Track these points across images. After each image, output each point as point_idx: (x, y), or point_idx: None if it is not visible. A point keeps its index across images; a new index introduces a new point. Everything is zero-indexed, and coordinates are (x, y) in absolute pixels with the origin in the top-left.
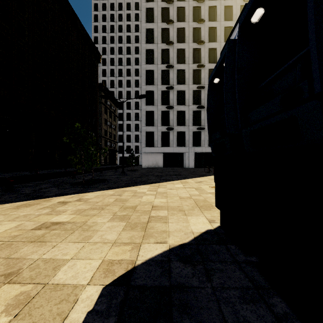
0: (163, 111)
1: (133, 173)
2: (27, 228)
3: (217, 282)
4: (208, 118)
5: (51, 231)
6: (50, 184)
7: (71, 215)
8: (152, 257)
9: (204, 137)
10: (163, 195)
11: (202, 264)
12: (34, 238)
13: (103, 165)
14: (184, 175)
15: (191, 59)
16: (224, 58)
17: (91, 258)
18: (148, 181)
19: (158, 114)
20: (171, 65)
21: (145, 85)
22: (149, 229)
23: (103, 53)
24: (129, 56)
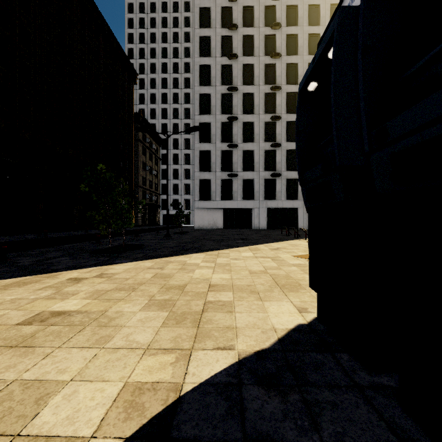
0: (224, 150)
1: (182, 236)
2: (10, 322)
3: (331, 431)
4: (298, 148)
5: (48, 328)
6: (62, 252)
7: (84, 299)
8: (210, 376)
9: (280, 186)
10: (225, 268)
11: (298, 392)
12: (17, 341)
13: (140, 226)
14: (253, 239)
15: (262, 79)
16: (331, 41)
17: (105, 378)
18: (202, 248)
19: (216, 155)
20: (234, 87)
21: (198, 115)
22: (205, 323)
23: (140, 72)
24: (176, 76)
